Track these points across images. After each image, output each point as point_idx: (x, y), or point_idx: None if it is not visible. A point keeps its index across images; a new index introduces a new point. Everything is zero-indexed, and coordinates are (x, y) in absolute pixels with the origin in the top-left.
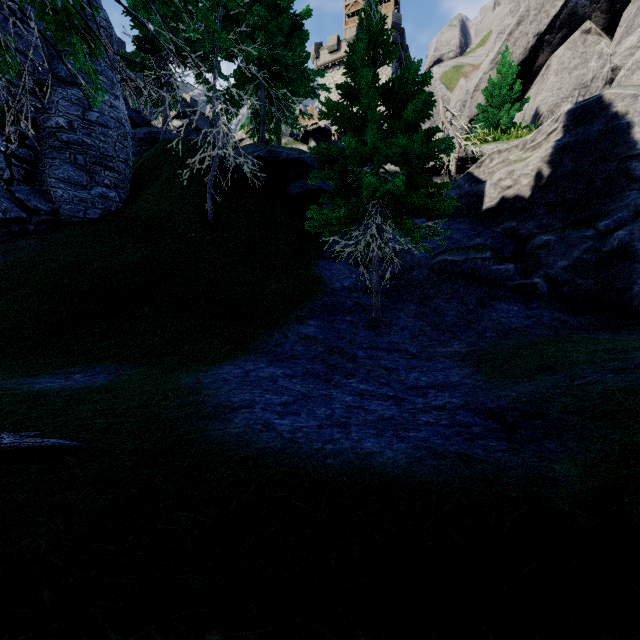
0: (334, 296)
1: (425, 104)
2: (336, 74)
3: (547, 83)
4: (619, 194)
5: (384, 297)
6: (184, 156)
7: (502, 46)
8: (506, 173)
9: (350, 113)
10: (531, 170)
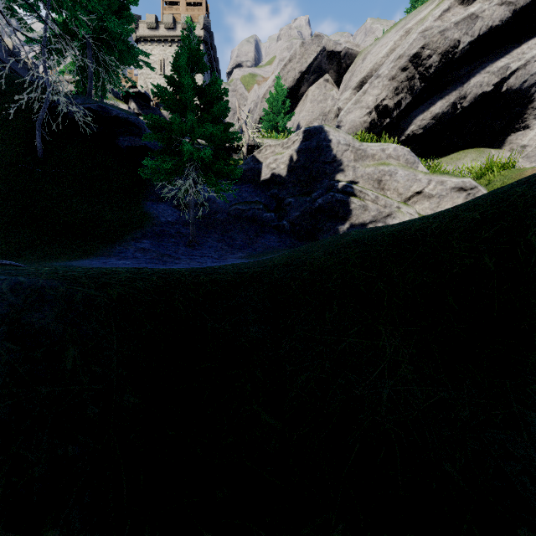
0: (161, 226)
1: (223, 108)
2: (155, 49)
3: (306, 106)
4: (322, 181)
5: (198, 229)
6: (2, 88)
7: (280, 72)
8: (273, 160)
9: (174, 99)
10: (285, 160)
